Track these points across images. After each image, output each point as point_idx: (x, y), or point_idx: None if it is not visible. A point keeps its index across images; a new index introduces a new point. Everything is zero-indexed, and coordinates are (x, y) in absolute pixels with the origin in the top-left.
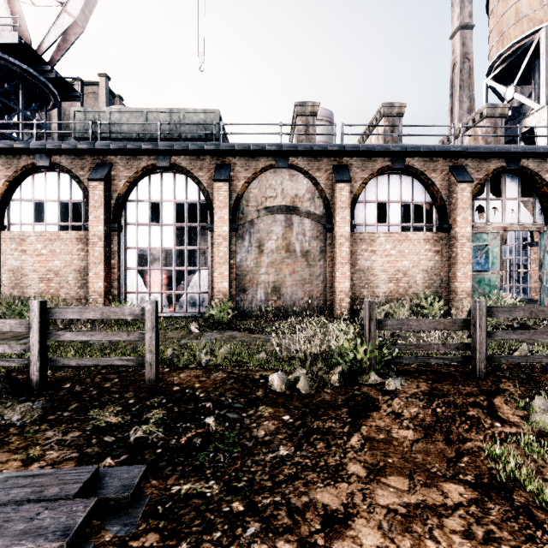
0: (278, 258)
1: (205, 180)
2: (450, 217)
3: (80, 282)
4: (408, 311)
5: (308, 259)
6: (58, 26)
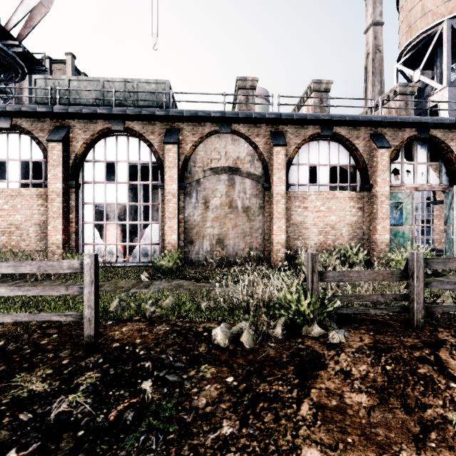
0: (222, 213)
1: (156, 143)
2: (371, 178)
3: (40, 234)
4: (337, 260)
5: (249, 215)
6: (25, 5)
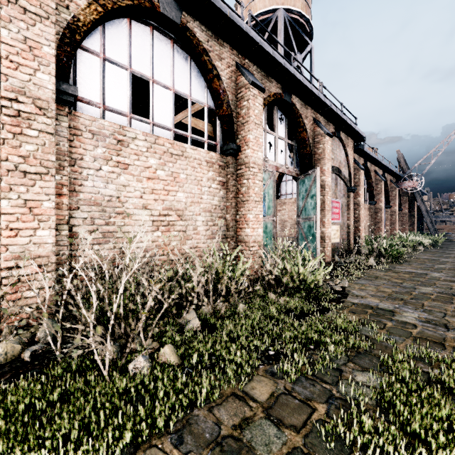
0: None
1: None
2: (238, 136)
3: None
4: (200, 290)
5: None
6: None
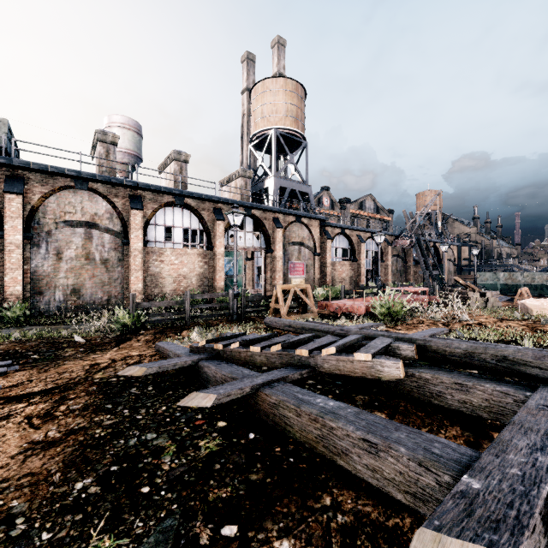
0: (78, 264)
1: None
2: (213, 241)
3: None
4: None
5: (108, 266)
6: None
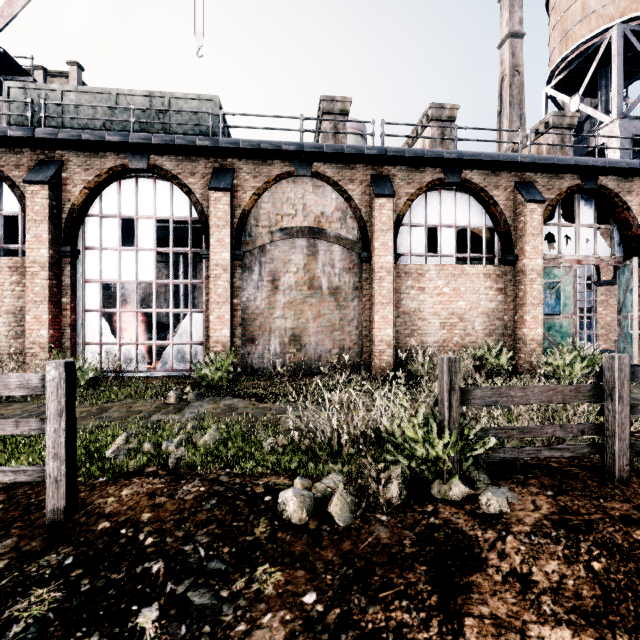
0: (299, 296)
1: (199, 189)
2: (516, 247)
3: (15, 329)
4: (469, 366)
5: (338, 299)
6: None
